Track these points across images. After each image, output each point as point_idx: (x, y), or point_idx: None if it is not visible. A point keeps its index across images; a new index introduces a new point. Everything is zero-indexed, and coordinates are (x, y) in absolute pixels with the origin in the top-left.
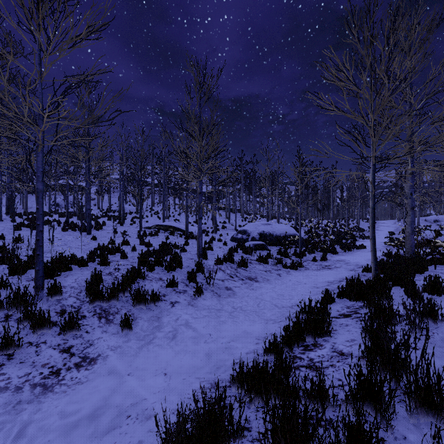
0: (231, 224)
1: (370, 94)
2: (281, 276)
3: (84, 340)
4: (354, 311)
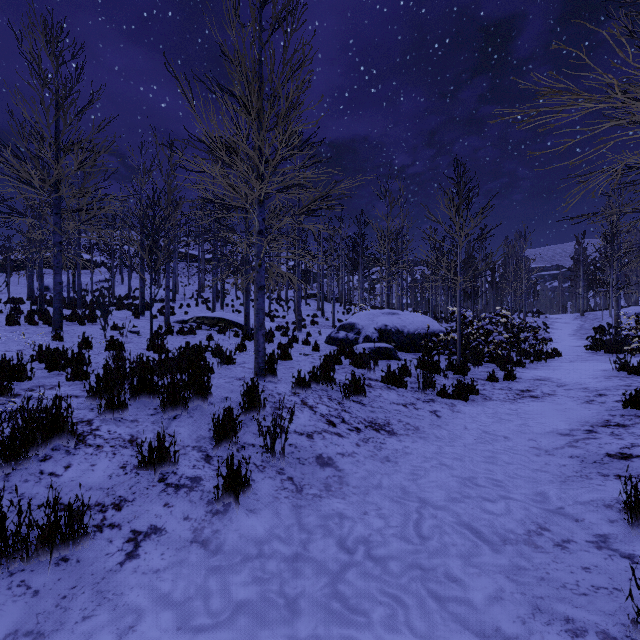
0: (325, 318)
1: None
2: (440, 417)
3: None
4: None
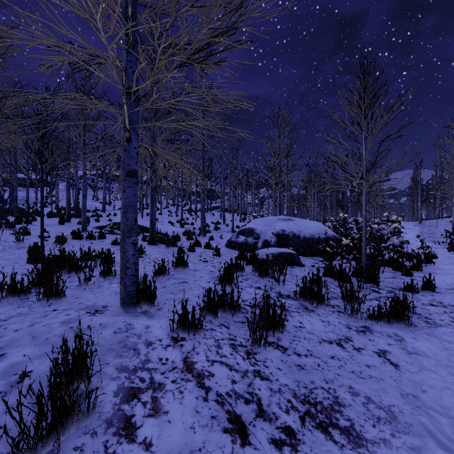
0: (226, 225)
1: None
2: (398, 366)
3: None
4: None
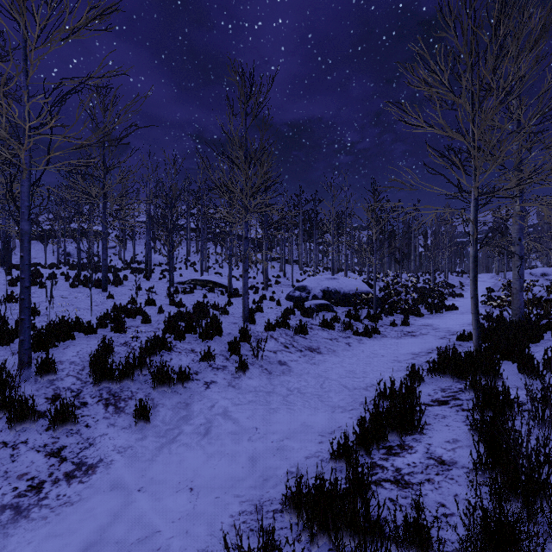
0: (287, 278)
1: (471, 105)
2: (351, 346)
3: (82, 437)
4: (453, 396)
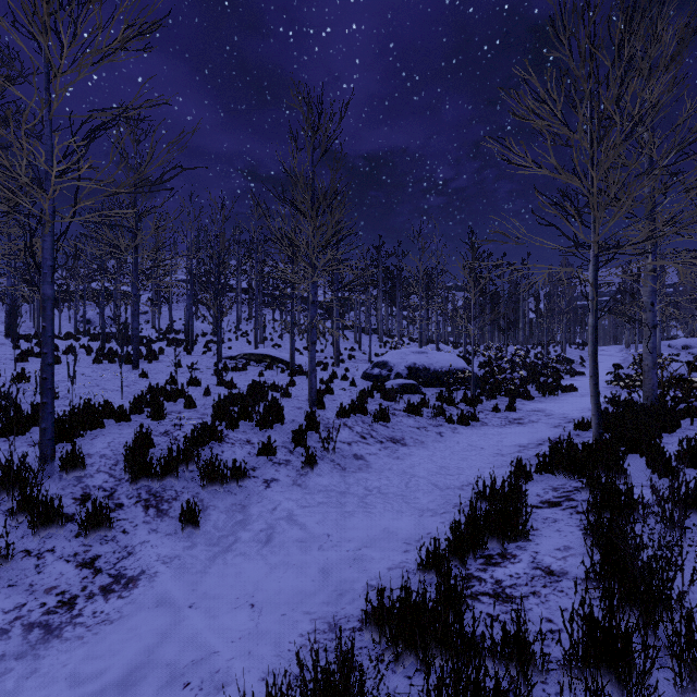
0: (363, 352)
1: (590, 141)
2: (443, 436)
3: (118, 545)
4: (566, 497)
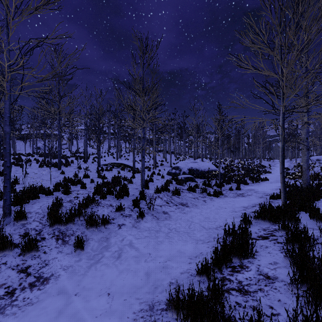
0: (167, 162)
1: (280, 56)
2: (206, 202)
3: (41, 260)
4: (270, 234)
